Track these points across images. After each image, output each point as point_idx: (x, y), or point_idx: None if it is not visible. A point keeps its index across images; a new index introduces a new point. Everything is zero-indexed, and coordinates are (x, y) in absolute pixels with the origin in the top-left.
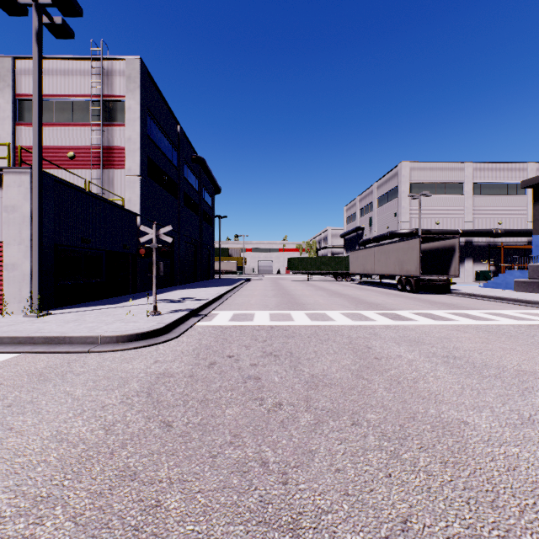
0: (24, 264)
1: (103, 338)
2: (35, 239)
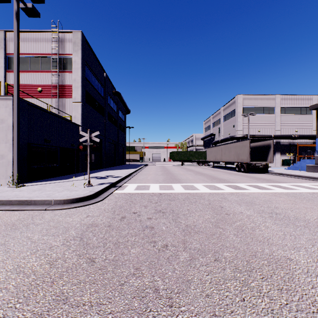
0: (8, 155)
1: (55, 201)
2: (15, 140)
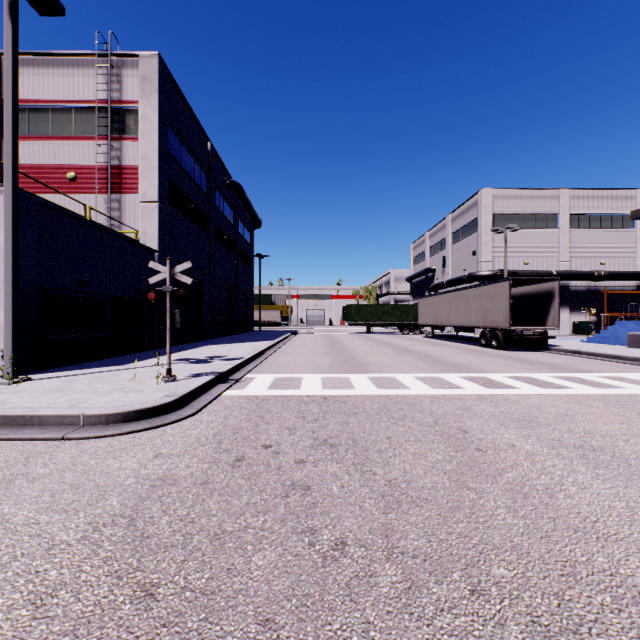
0: None
1: (86, 417)
2: (8, 280)
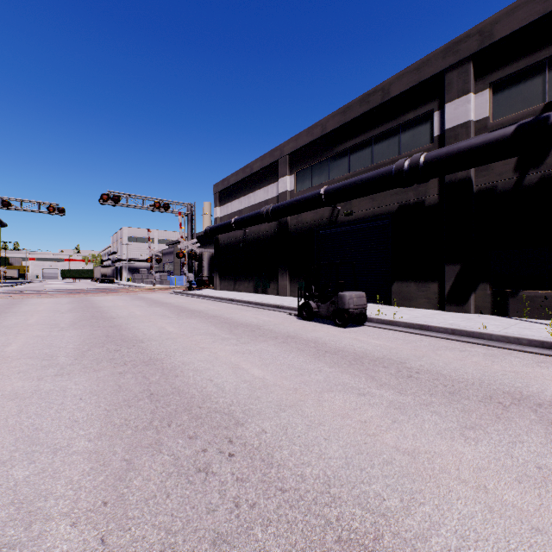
0: None
1: None
2: None
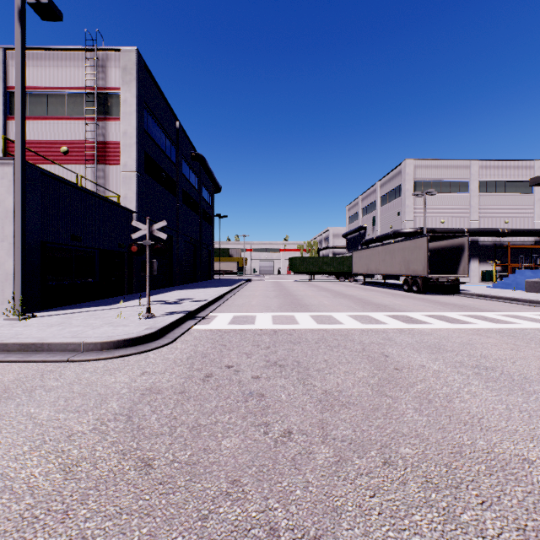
0: (6, 263)
1: (85, 344)
2: (18, 235)
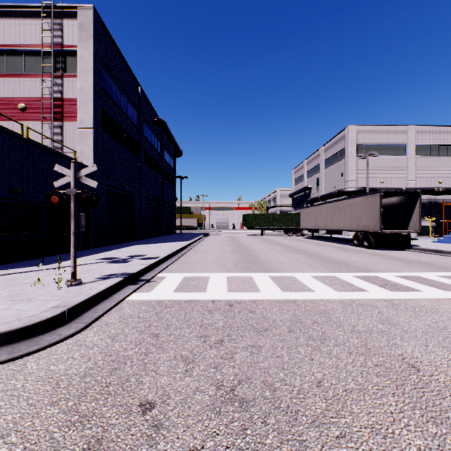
0: None
1: None
2: None
